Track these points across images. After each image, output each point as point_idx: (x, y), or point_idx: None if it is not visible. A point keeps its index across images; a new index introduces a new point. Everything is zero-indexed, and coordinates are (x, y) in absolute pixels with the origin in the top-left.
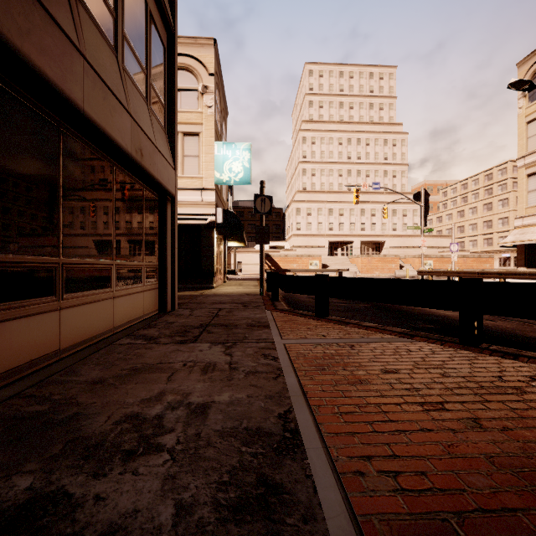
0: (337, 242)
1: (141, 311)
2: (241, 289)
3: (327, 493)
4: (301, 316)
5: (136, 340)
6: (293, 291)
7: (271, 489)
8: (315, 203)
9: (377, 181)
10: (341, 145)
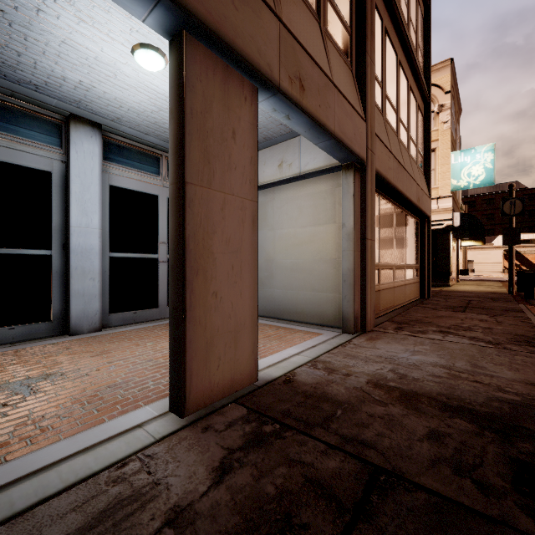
0: None
1: (412, 295)
2: (482, 288)
3: None
4: None
5: (424, 308)
6: None
7: (530, 342)
8: None
9: None
10: None
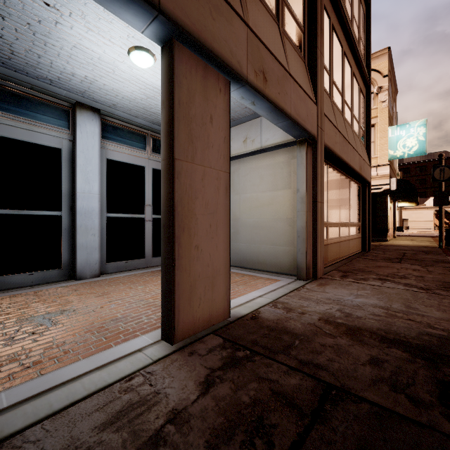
0: None
1: (355, 248)
2: (415, 243)
3: None
4: None
5: (365, 259)
6: None
7: None
8: None
9: None
10: None
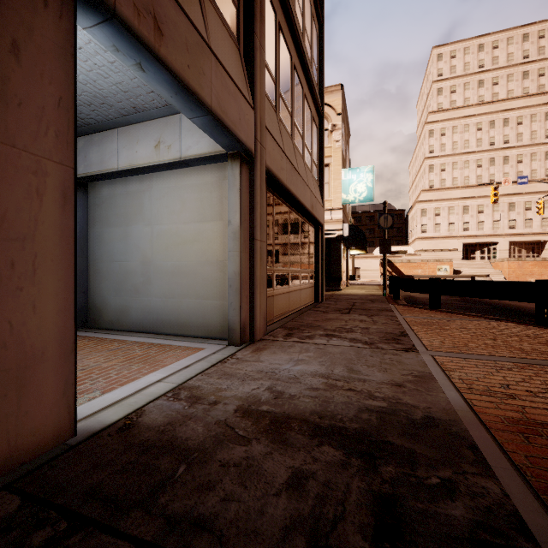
0: (474, 244)
1: (308, 299)
2: (365, 291)
3: (415, 341)
4: (418, 308)
5: (316, 311)
6: (412, 291)
7: (396, 339)
8: (445, 201)
9: (534, 166)
10: (480, 130)
